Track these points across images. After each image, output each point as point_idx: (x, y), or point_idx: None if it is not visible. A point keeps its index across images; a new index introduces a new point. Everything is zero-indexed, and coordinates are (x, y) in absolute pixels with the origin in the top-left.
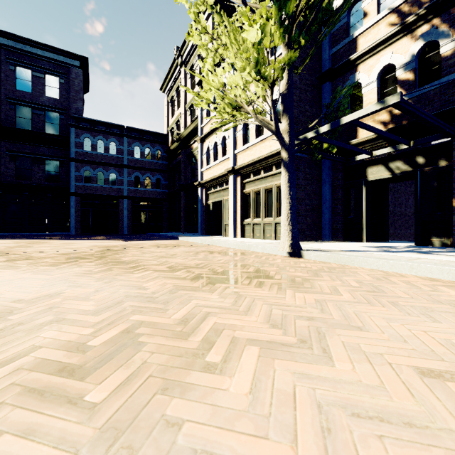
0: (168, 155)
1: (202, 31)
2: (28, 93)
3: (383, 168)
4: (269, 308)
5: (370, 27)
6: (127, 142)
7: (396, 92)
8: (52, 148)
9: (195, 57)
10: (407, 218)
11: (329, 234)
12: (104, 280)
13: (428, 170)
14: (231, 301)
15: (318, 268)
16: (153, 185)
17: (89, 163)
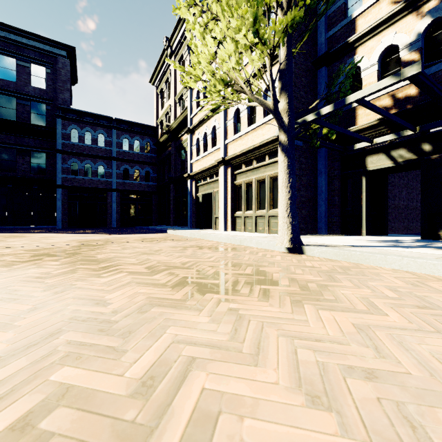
0: (158, 147)
1: (190, 3)
2: (13, 82)
3: (384, 156)
4: (289, 345)
5: (370, 6)
6: (116, 134)
7: None
8: (38, 140)
9: (185, 48)
10: (400, 211)
11: (325, 228)
12: (57, 288)
13: (435, 158)
14: (228, 330)
15: (328, 268)
16: (142, 177)
17: (76, 155)
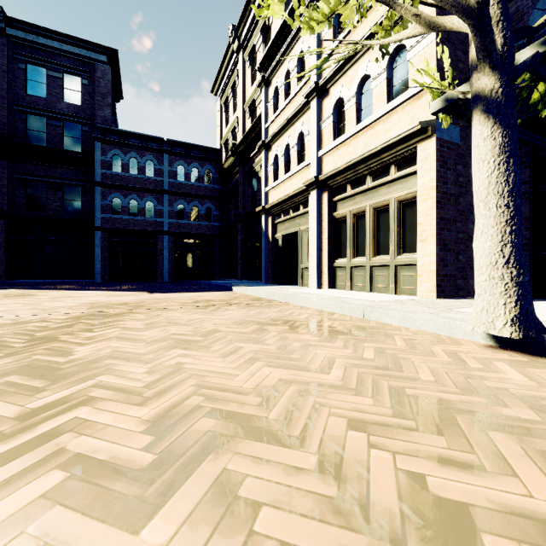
0: (222, 176)
1: None
2: (42, 98)
3: None
4: None
5: None
6: (168, 160)
7: None
8: (73, 170)
9: (257, 34)
10: None
11: None
12: None
13: None
14: None
15: None
16: (201, 216)
17: (118, 188)
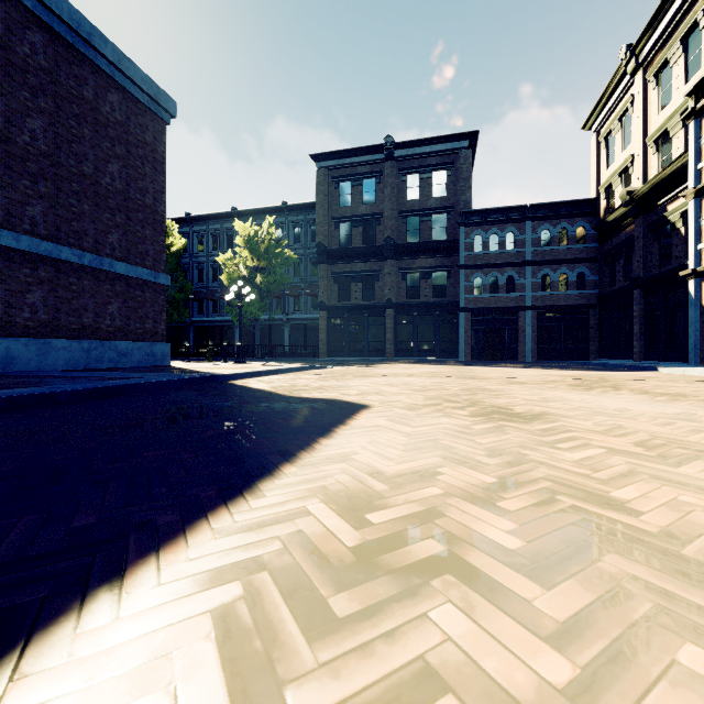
0: (600, 231)
1: None
2: (417, 201)
3: None
4: None
5: None
6: (530, 227)
7: None
8: (439, 258)
9: (673, 46)
10: None
11: None
12: None
13: None
14: None
15: None
16: (571, 284)
17: (480, 267)
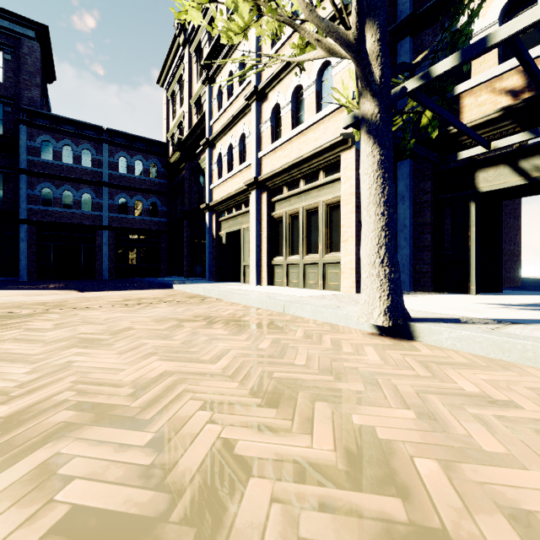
0: (168, 171)
1: None
2: None
3: (508, 170)
4: None
5: None
6: (108, 151)
7: (534, 38)
8: None
9: (203, 31)
10: None
11: (410, 281)
12: None
13: None
14: None
15: (538, 405)
16: (146, 211)
17: (49, 177)
